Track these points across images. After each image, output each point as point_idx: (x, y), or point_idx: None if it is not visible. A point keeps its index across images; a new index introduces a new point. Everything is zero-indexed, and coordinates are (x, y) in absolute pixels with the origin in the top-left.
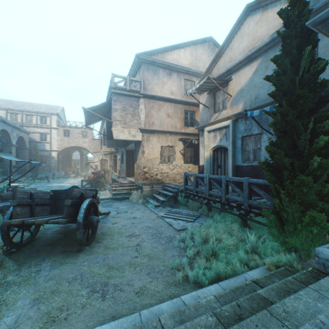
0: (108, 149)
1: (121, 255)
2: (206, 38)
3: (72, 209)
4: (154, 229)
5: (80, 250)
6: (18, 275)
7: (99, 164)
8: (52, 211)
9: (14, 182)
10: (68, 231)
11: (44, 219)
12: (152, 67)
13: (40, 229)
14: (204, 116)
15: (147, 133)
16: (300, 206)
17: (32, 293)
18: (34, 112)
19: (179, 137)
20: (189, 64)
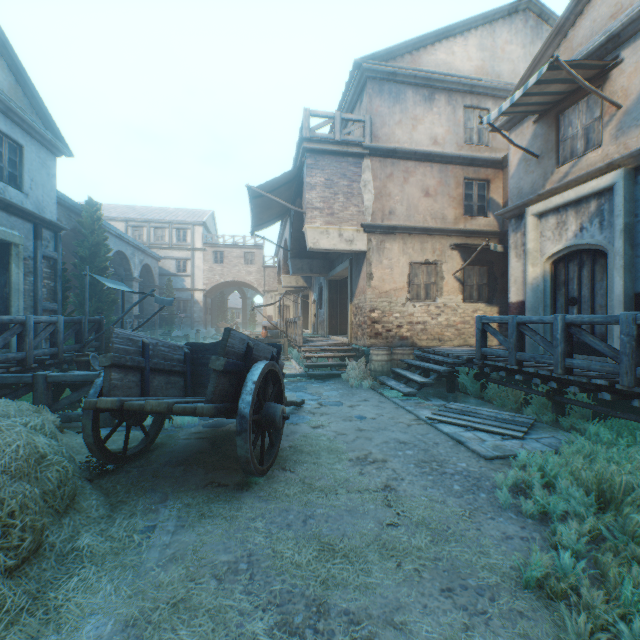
0: (292, 281)
1: (348, 512)
2: (518, 3)
3: (226, 383)
4: (418, 448)
5: (244, 485)
6: (103, 533)
7: (274, 315)
8: (186, 387)
9: None
10: (219, 435)
11: (164, 401)
12: (390, 86)
13: (165, 426)
14: (525, 180)
15: (378, 235)
16: None
17: (125, 598)
18: (167, 222)
19: (451, 241)
20: (475, 69)
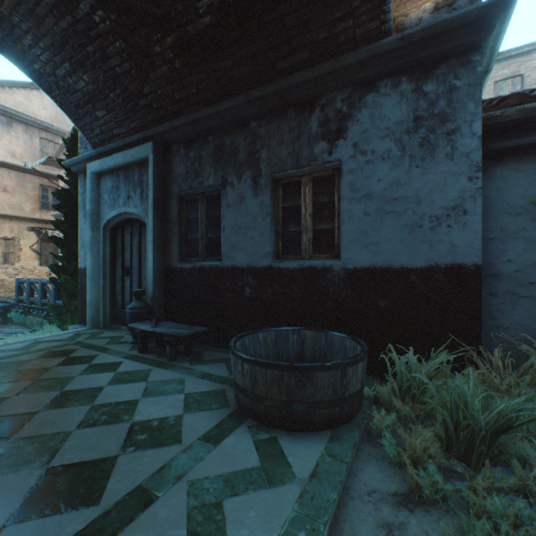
0: None
1: None
2: None
3: None
4: None
5: None
6: None
7: None
8: None
9: None
10: None
11: None
12: None
13: None
14: None
15: None
16: (69, 298)
17: None
18: None
19: (29, 225)
20: (51, 116)
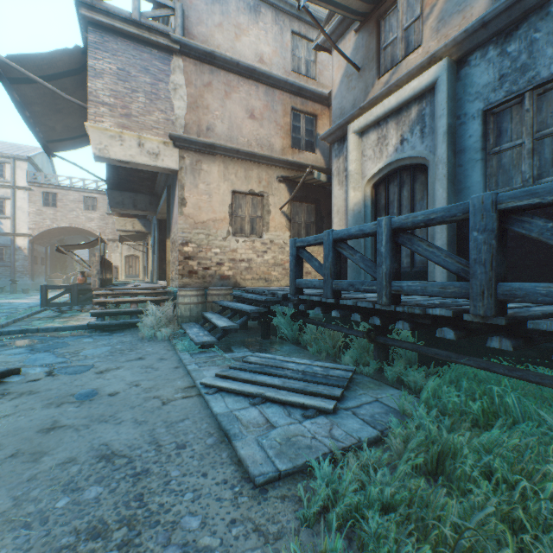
0: (127, 225)
1: None
2: None
3: None
4: (127, 471)
5: None
6: None
7: (121, 265)
8: None
9: None
10: None
11: None
12: None
13: None
14: (347, 98)
15: (193, 153)
16: None
17: None
18: None
19: (278, 173)
20: None
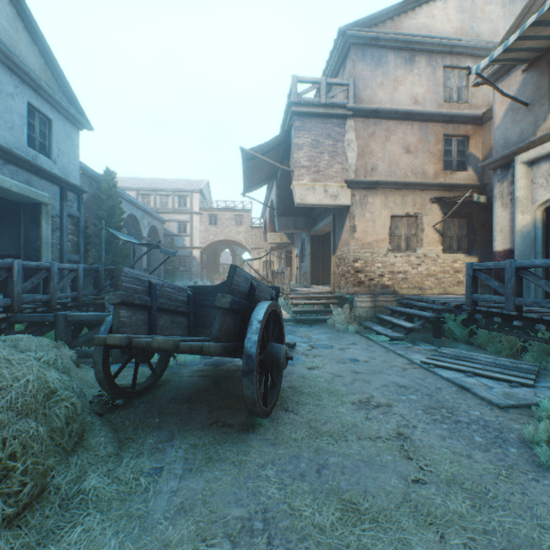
0: (276, 238)
1: (364, 463)
2: None
3: (231, 322)
4: (420, 393)
5: (249, 426)
6: (110, 474)
7: (260, 269)
8: (189, 327)
9: None
10: (220, 373)
11: (170, 339)
12: (372, 51)
13: (170, 363)
14: (512, 130)
15: (360, 190)
16: None
17: None
18: (170, 190)
19: (430, 195)
20: (455, 30)
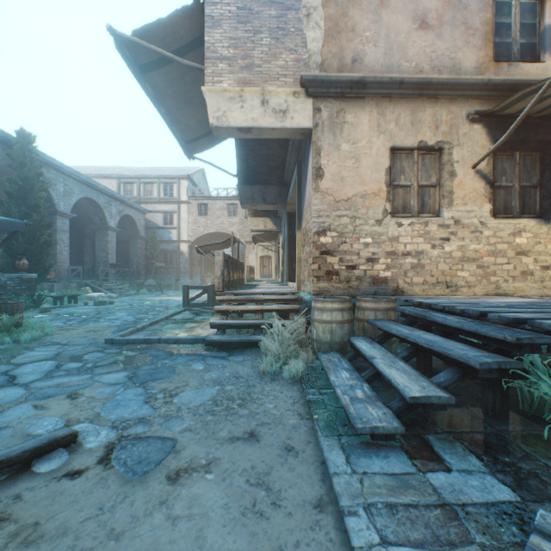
0: (259, 224)
1: None
2: None
3: None
4: None
5: None
6: None
7: (256, 265)
8: None
9: (98, 291)
10: None
11: None
12: None
13: None
14: None
15: (332, 101)
16: None
17: None
18: (155, 177)
19: (469, 108)
20: None
